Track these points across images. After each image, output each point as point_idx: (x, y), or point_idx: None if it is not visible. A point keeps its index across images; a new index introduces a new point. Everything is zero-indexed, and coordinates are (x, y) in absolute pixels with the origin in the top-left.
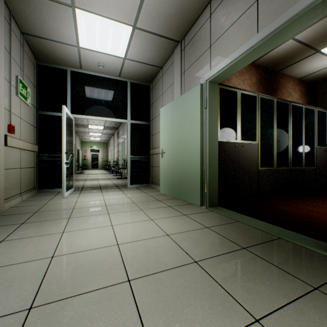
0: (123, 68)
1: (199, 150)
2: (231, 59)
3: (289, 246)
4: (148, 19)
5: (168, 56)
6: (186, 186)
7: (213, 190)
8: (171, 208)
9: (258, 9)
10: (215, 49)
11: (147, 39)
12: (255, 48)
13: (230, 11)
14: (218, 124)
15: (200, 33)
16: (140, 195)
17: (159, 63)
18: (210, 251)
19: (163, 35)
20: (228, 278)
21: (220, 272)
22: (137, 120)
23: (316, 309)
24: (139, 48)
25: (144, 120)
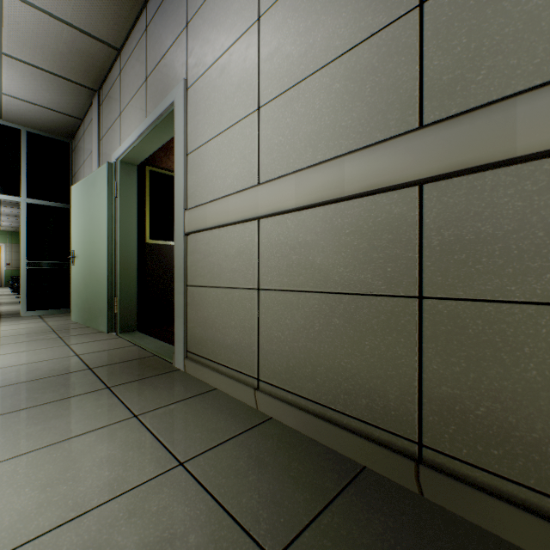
0: (4, 107)
1: (107, 255)
2: (131, 140)
3: (151, 361)
4: (24, 48)
5: (87, 106)
6: (97, 306)
7: (129, 309)
8: (58, 339)
9: (147, 92)
10: (124, 120)
11: (35, 74)
12: (145, 136)
13: (132, 79)
14: (148, 220)
15: (114, 90)
16: (30, 326)
17: (74, 112)
18: (38, 376)
19: (63, 76)
20: (19, 394)
21: (18, 391)
22: (43, 199)
23: (78, 400)
24: (24, 83)
25: (60, 201)
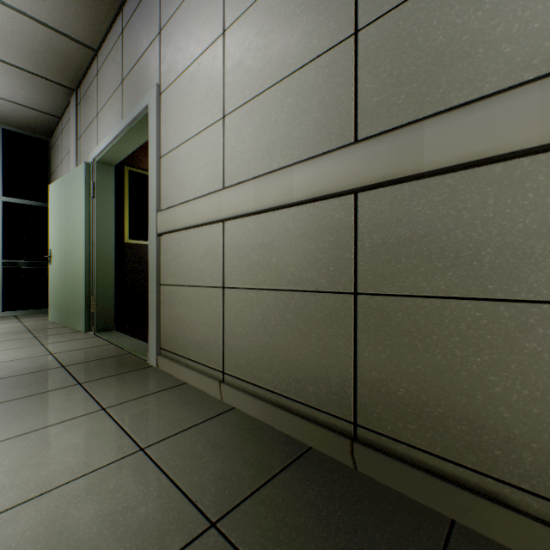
0: None
1: (84, 255)
2: (108, 141)
3: (125, 358)
4: None
5: (64, 105)
6: (74, 306)
7: (107, 309)
8: (33, 339)
9: (123, 94)
10: (101, 121)
11: (9, 71)
12: (121, 137)
13: (109, 80)
14: (127, 219)
15: (91, 90)
16: (4, 326)
17: (51, 110)
18: (10, 374)
19: (39, 74)
20: None
21: None
22: (19, 197)
23: (49, 395)
24: None
25: (37, 199)
